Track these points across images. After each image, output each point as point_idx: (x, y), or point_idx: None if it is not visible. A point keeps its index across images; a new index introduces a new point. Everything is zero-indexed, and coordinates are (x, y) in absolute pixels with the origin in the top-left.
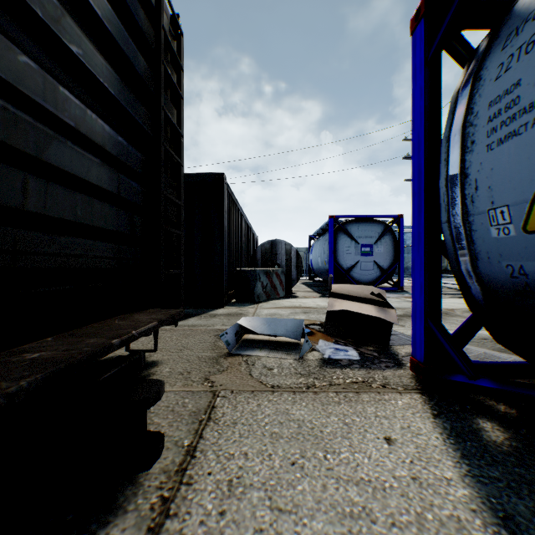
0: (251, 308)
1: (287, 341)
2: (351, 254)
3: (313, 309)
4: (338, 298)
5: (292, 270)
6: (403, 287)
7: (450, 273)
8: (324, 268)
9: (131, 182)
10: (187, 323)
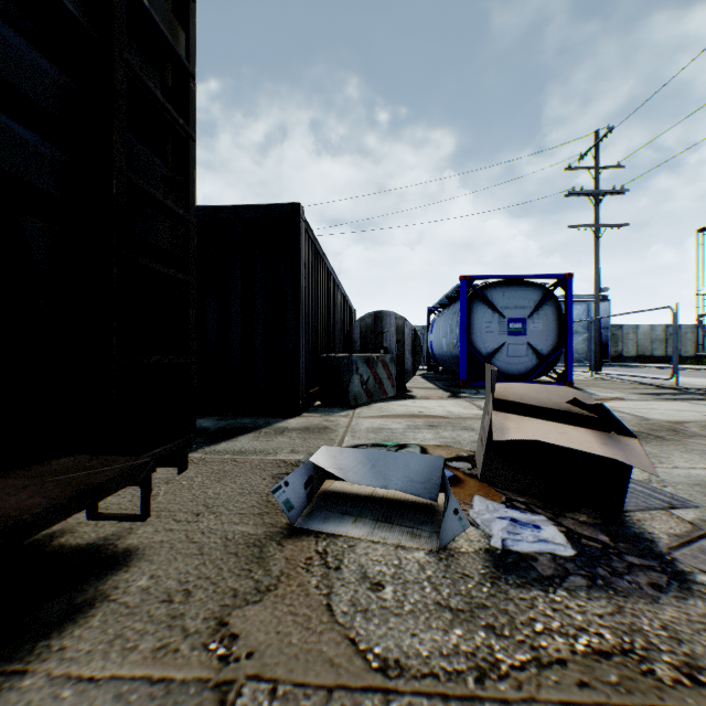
0: (343, 418)
1: (409, 500)
2: (493, 333)
3: (444, 420)
4: (503, 408)
5: (406, 356)
6: (572, 381)
7: (626, 361)
8: (452, 354)
9: (8, 122)
10: (233, 445)
